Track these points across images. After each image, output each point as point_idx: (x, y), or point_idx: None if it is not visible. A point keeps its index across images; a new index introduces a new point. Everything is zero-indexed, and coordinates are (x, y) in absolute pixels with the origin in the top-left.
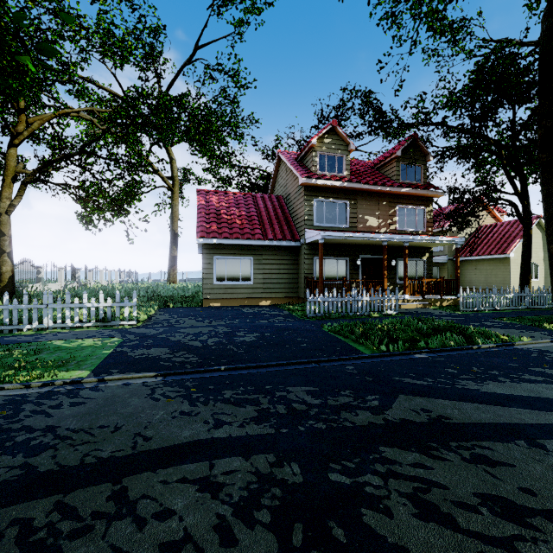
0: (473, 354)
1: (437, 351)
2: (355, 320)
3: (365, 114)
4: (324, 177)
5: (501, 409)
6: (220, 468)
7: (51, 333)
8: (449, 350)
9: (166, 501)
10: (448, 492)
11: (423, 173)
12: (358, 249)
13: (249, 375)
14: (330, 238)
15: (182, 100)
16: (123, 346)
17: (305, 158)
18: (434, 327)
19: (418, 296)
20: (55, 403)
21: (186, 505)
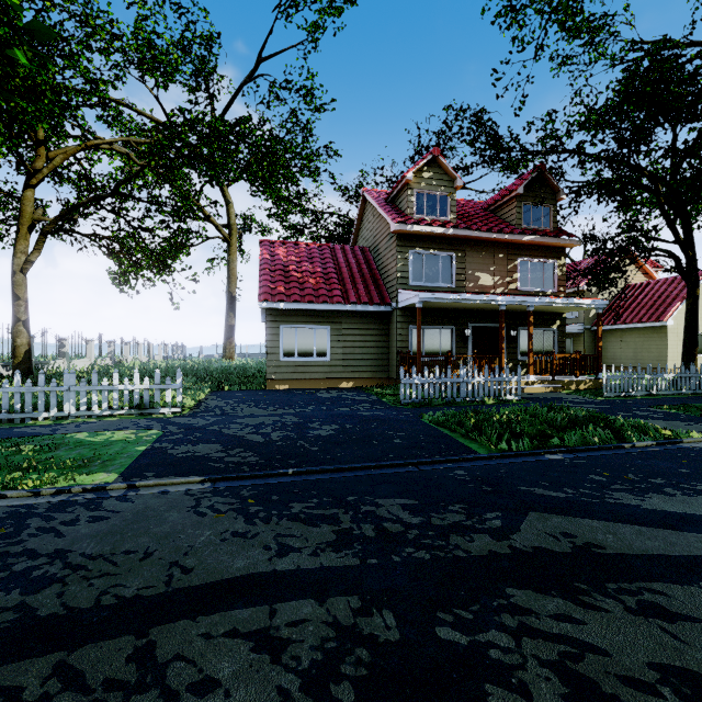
0: (626, 455)
1: (576, 450)
2: (464, 407)
3: (475, 140)
4: (423, 222)
5: (674, 535)
6: (284, 616)
7: (73, 424)
8: (593, 449)
9: (207, 665)
10: (609, 661)
11: (553, 215)
12: (467, 315)
13: (325, 481)
14: (431, 300)
15: (240, 125)
16: (163, 440)
17: (398, 198)
18: (570, 418)
19: (546, 377)
20: (70, 518)
21: (235, 671)
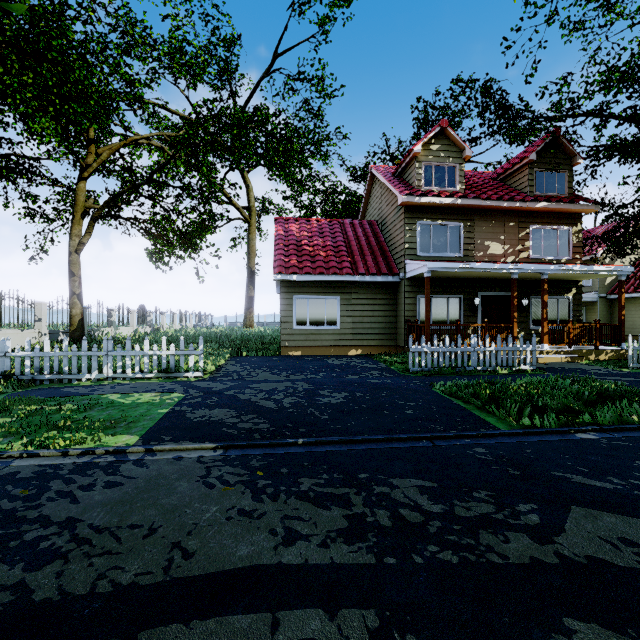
0: None
1: (612, 429)
2: (476, 377)
3: (484, 110)
4: (430, 193)
5: None
6: (288, 632)
7: (109, 385)
8: (632, 429)
9: None
10: None
11: (568, 181)
12: (475, 284)
13: (335, 454)
14: (439, 270)
15: (257, 112)
16: (183, 404)
17: (405, 172)
18: (598, 392)
19: (561, 346)
20: (88, 482)
21: None
